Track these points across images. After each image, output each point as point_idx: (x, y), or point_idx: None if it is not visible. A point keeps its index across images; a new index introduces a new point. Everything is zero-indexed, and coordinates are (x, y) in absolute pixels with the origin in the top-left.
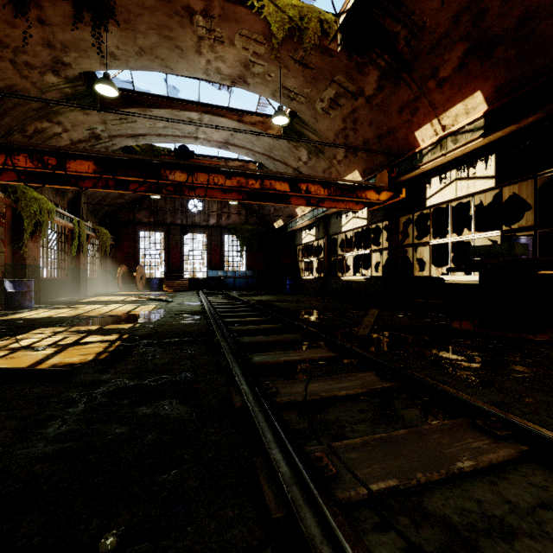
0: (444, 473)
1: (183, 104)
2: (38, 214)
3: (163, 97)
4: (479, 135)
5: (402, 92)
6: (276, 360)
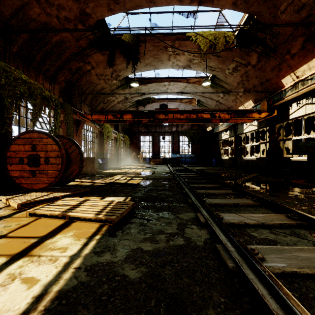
0: (233, 204)
1: (161, 79)
2: (108, 133)
3: (153, 78)
4: None
5: (271, 62)
6: (198, 186)
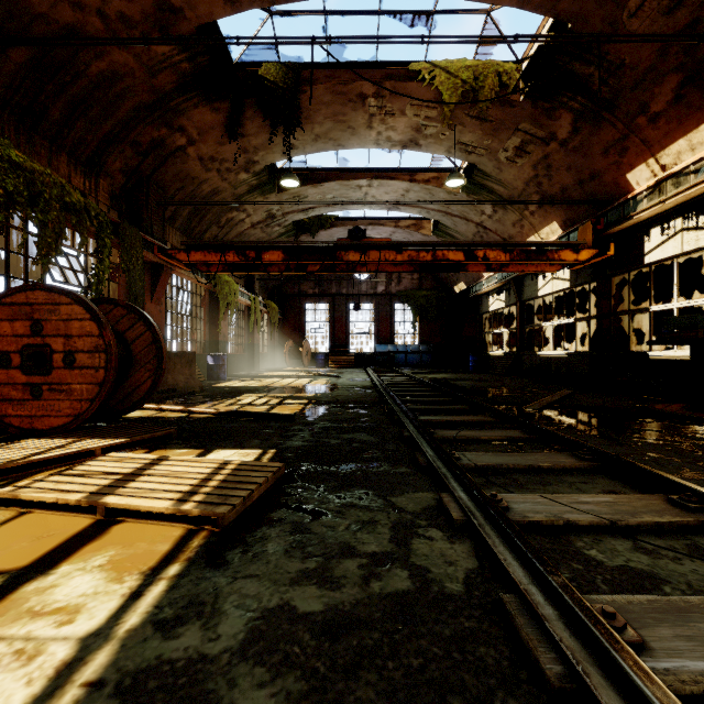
0: (527, 466)
1: (352, 173)
2: (228, 295)
3: (333, 169)
4: None
5: (604, 132)
6: (439, 419)
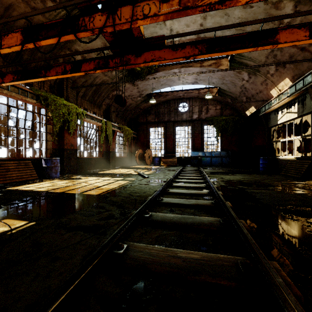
0: None
1: None
2: (66, 115)
3: None
4: None
5: None
6: None
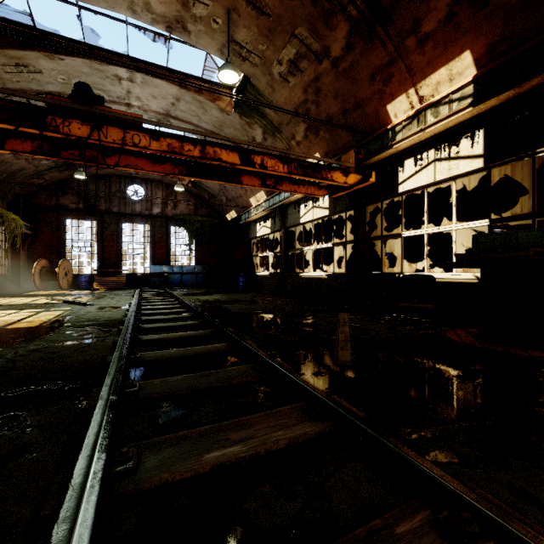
0: None
1: (107, 55)
2: None
3: (78, 42)
4: (469, 103)
5: (375, 54)
6: (194, 467)
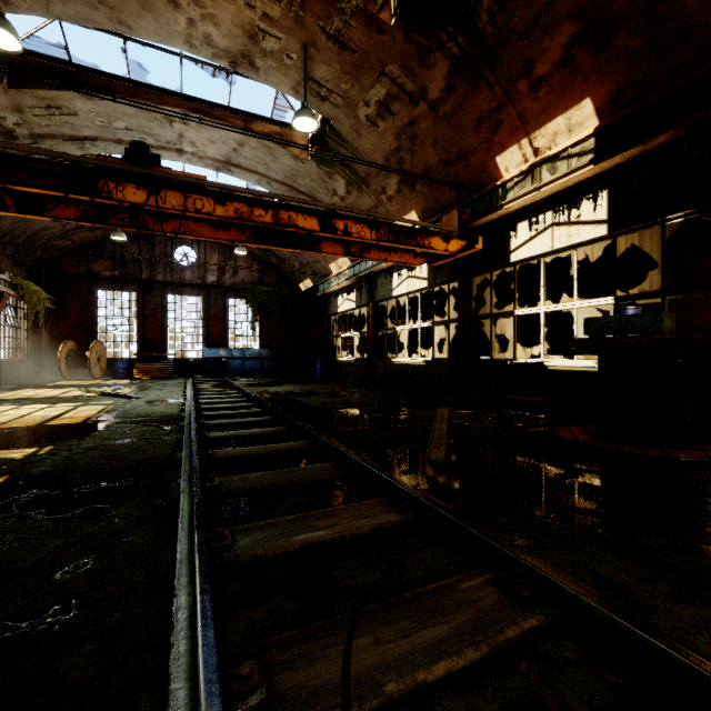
0: None
1: (156, 93)
2: None
3: (122, 78)
4: (589, 160)
5: (480, 97)
6: (285, 545)
